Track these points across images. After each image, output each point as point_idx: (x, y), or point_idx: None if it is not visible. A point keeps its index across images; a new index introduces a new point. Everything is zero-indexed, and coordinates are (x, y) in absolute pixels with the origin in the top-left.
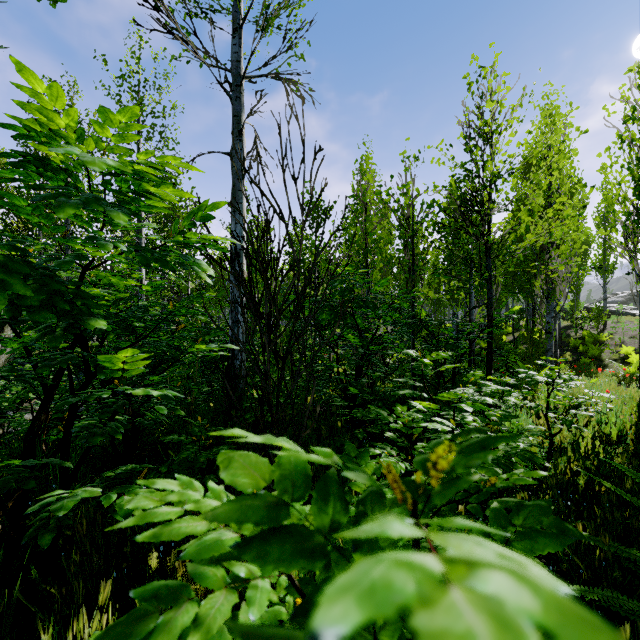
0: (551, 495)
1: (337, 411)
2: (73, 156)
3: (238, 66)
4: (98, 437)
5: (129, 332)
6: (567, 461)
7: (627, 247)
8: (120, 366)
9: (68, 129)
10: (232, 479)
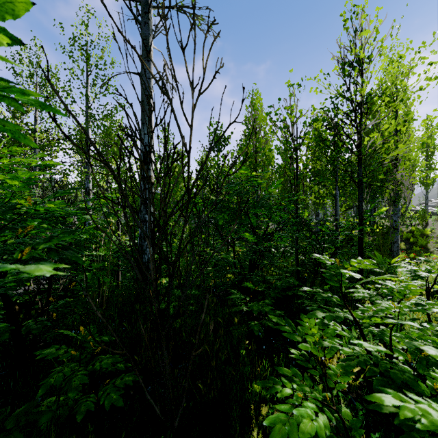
0: None
1: (234, 303)
2: None
3: None
4: None
5: None
6: None
7: None
8: None
9: None
10: None
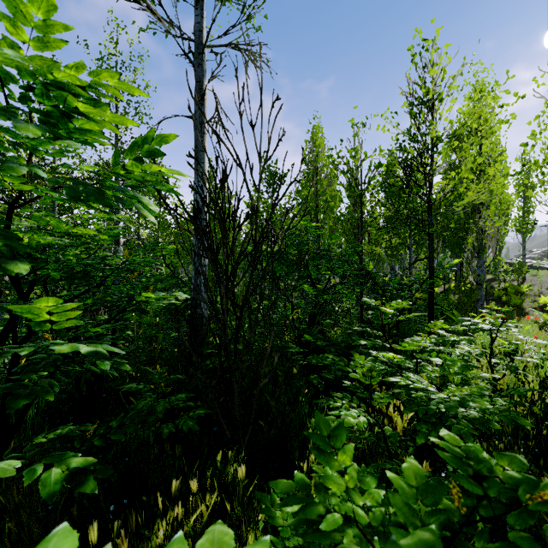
0: (506, 443)
1: (293, 357)
2: None
3: (200, 35)
4: (21, 400)
5: (85, 281)
6: (514, 406)
7: None
8: (46, 317)
9: None
10: None
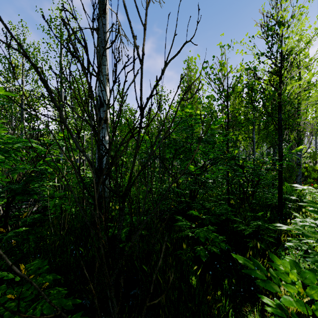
0: None
1: (179, 228)
2: None
3: None
4: None
5: None
6: None
7: None
8: None
9: None
10: None
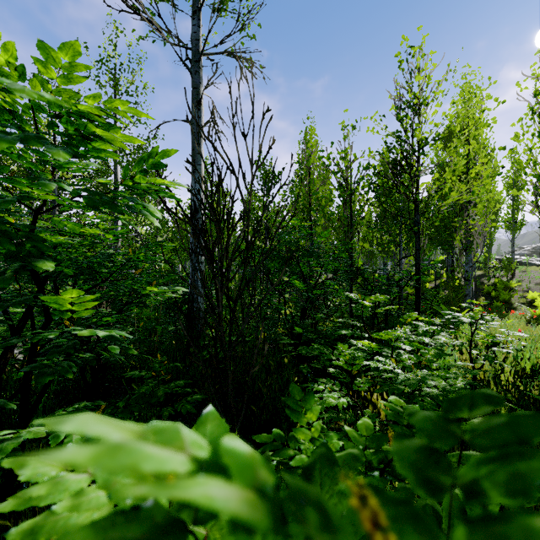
0: None
1: (284, 348)
2: (20, 99)
3: (197, 44)
4: (47, 377)
5: (93, 277)
6: None
7: (537, 205)
8: (68, 307)
9: (11, 68)
10: (107, 476)
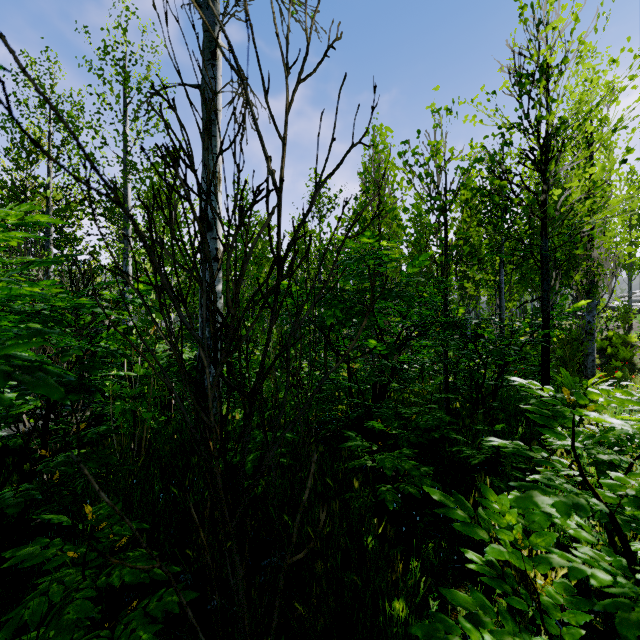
0: None
1: (351, 453)
2: None
3: None
4: None
5: None
6: None
7: None
8: None
9: None
10: None
